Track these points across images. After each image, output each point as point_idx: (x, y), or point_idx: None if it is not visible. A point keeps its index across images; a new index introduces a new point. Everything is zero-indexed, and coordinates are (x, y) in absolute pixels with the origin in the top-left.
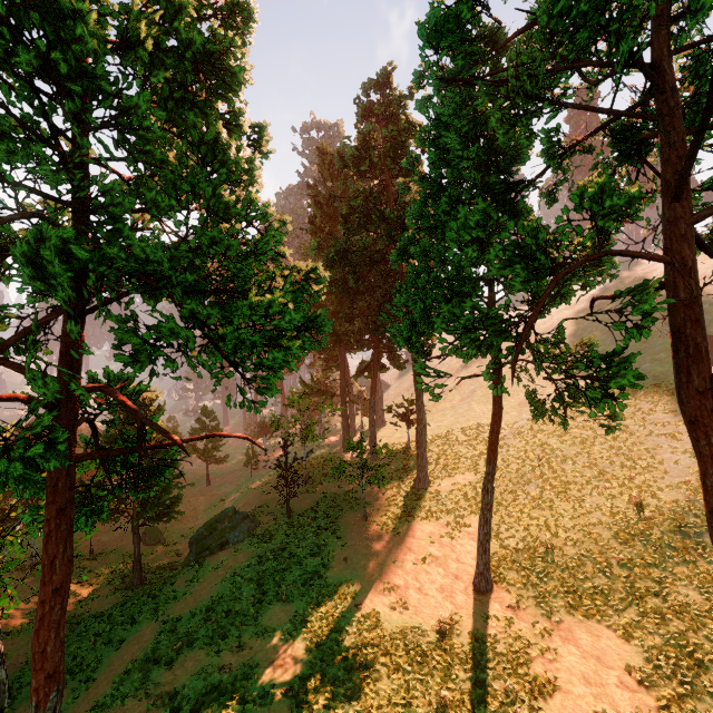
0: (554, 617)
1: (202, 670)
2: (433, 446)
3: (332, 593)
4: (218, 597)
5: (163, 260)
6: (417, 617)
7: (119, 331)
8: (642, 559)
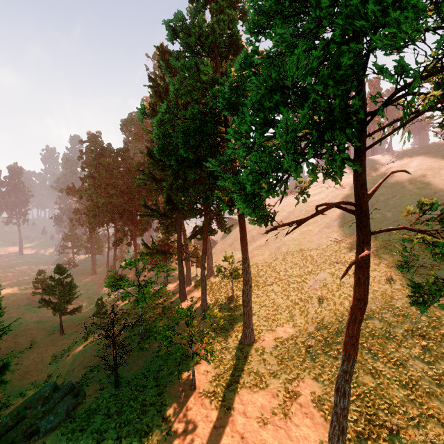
0: None
1: None
2: (254, 295)
3: None
4: None
5: None
6: None
7: None
8: None
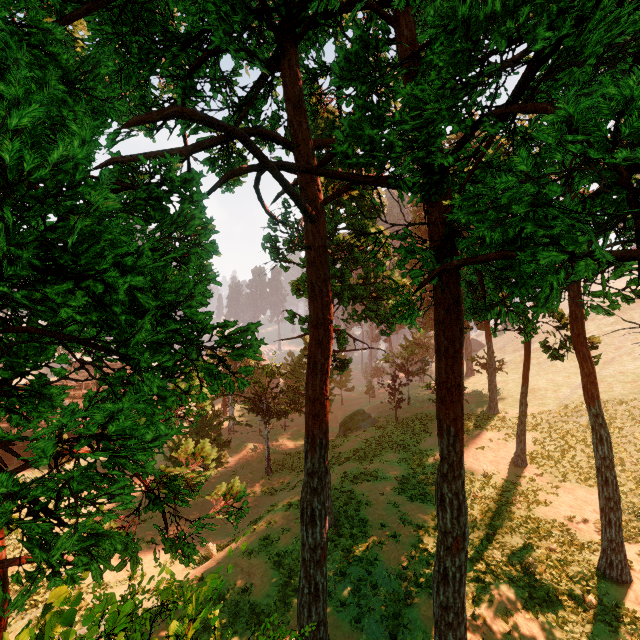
0: (564, 483)
1: (355, 468)
2: (510, 390)
3: (421, 453)
4: (359, 447)
5: (364, 294)
6: (471, 469)
7: (353, 313)
8: None
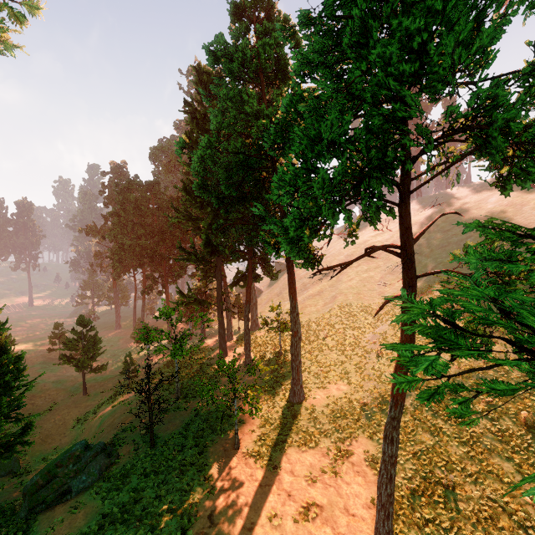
0: None
1: None
2: (304, 351)
3: None
4: None
5: None
6: None
7: None
8: None
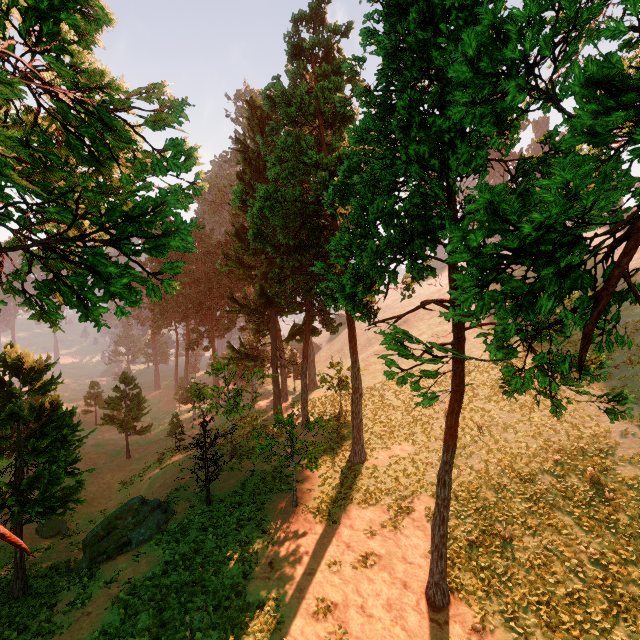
0: None
1: None
2: (367, 411)
3: (252, 620)
4: (102, 634)
5: None
6: None
7: None
8: (615, 554)
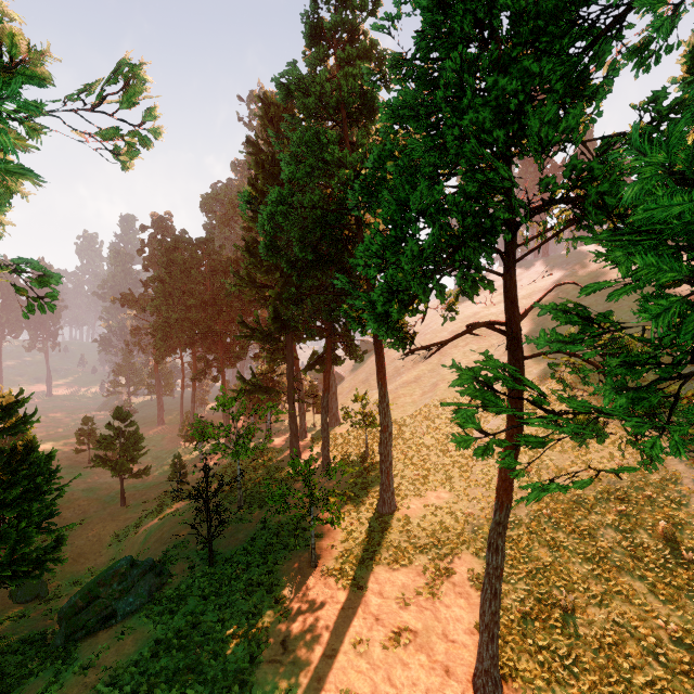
0: None
1: None
2: (397, 451)
3: None
4: None
5: None
6: None
7: None
8: None
